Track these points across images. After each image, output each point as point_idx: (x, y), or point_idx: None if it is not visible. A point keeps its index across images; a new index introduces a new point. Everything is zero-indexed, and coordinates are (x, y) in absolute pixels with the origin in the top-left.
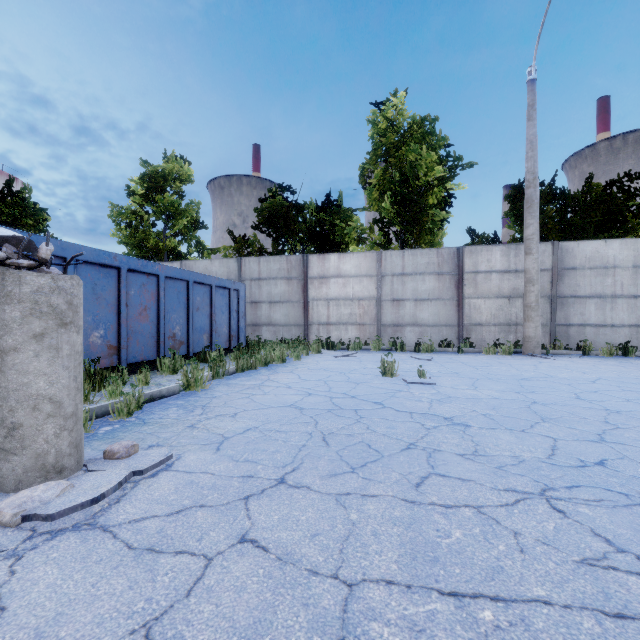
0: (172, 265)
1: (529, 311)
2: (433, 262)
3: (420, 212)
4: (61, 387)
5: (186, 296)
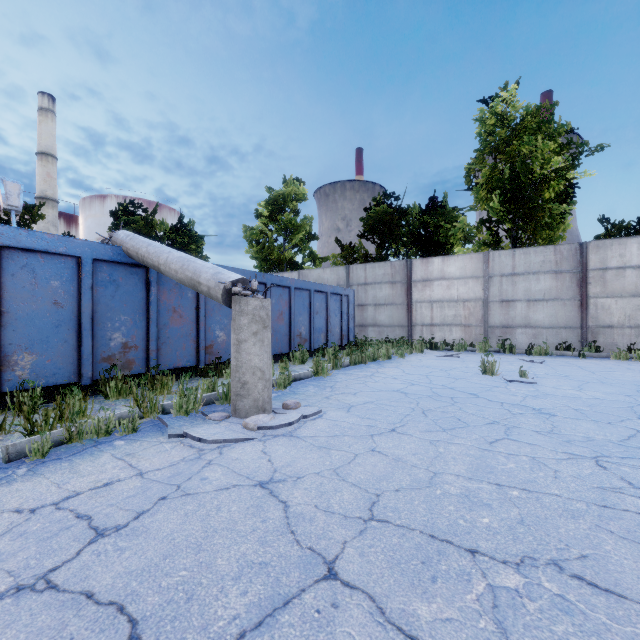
0: (291, 274)
1: None
2: (549, 260)
3: (534, 208)
4: (264, 363)
5: (309, 302)
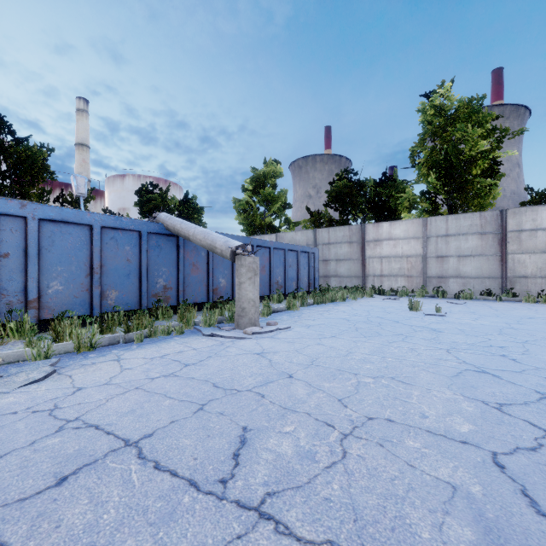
0: (270, 236)
1: None
2: (476, 224)
3: (465, 182)
4: (255, 296)
5: (284, 258)
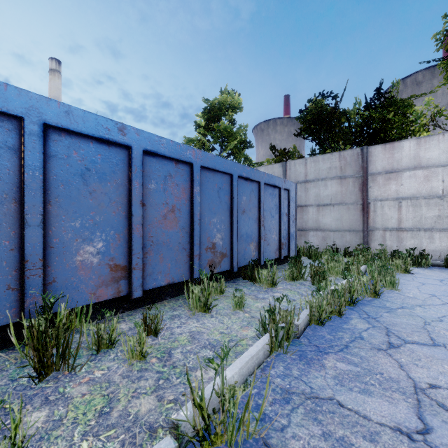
0: None
1: None
2: None
3: None
4: None
5: (229, 194)
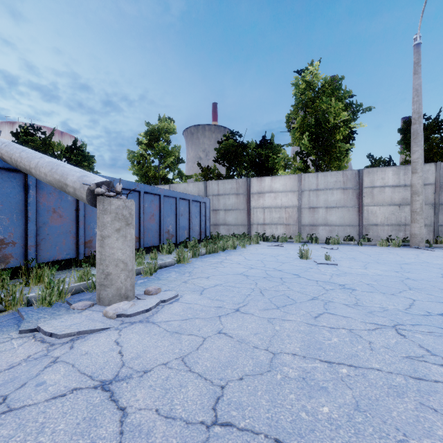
0: (164, 187)
1: (415, 215)
2: (339, 180)
3: (330, 145)
4: (127, 256)
5: (175, 207)
